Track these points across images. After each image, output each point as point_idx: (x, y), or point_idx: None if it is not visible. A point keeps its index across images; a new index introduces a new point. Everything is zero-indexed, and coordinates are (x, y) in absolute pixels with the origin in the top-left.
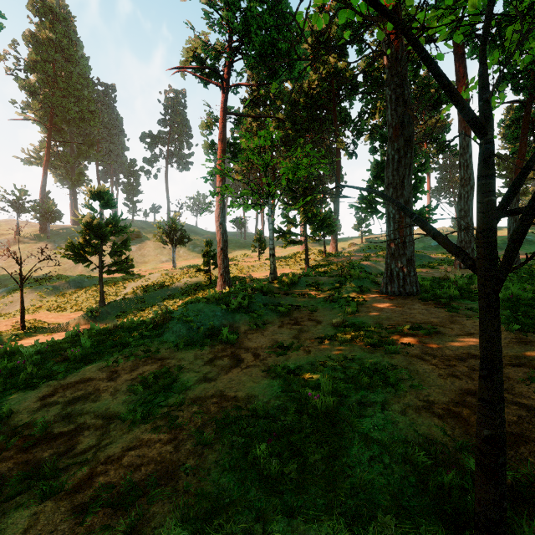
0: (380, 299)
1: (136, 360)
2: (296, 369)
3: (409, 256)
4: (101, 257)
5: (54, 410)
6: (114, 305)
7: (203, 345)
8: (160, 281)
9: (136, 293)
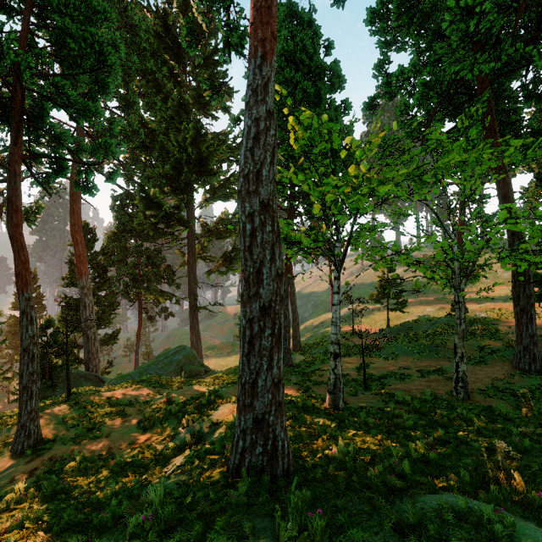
0: (495, 366)
1: (366, 358)
2: (393, 372)
3: (524, 344)
4: (387, 300)
5: (343, 362)
6: (395, 328)
7: (387, 360)
8: (430, 315)
9: (409, 323)
